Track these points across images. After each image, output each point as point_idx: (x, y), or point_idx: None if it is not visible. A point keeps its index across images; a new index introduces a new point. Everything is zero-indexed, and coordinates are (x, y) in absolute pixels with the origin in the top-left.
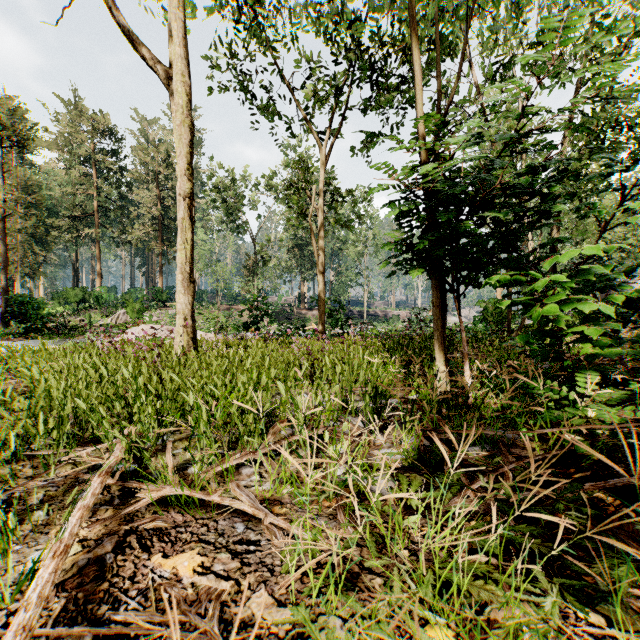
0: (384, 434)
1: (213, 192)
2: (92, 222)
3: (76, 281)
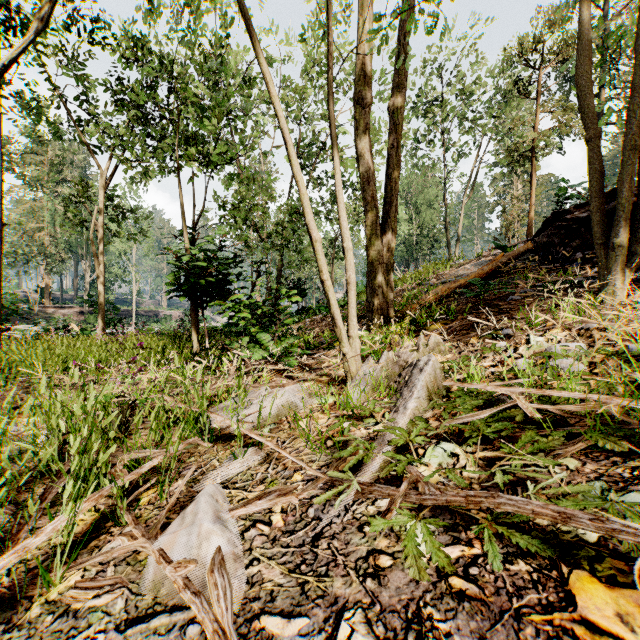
0: None
1: None
2: None
3: None
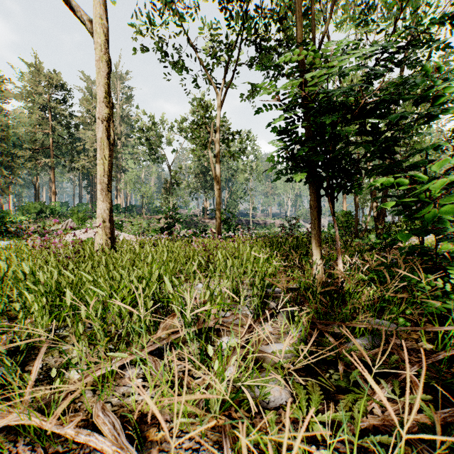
0: (271, 323)
1: (139, 132)
2: (49, 154)
3: (36, 197)
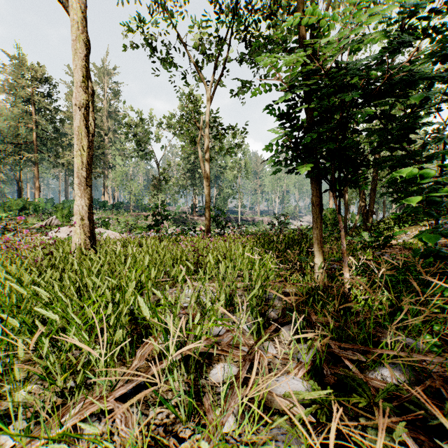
0: (273, 341)
1: (127, 128)
2: (33, 149)
3: (20, 194)
